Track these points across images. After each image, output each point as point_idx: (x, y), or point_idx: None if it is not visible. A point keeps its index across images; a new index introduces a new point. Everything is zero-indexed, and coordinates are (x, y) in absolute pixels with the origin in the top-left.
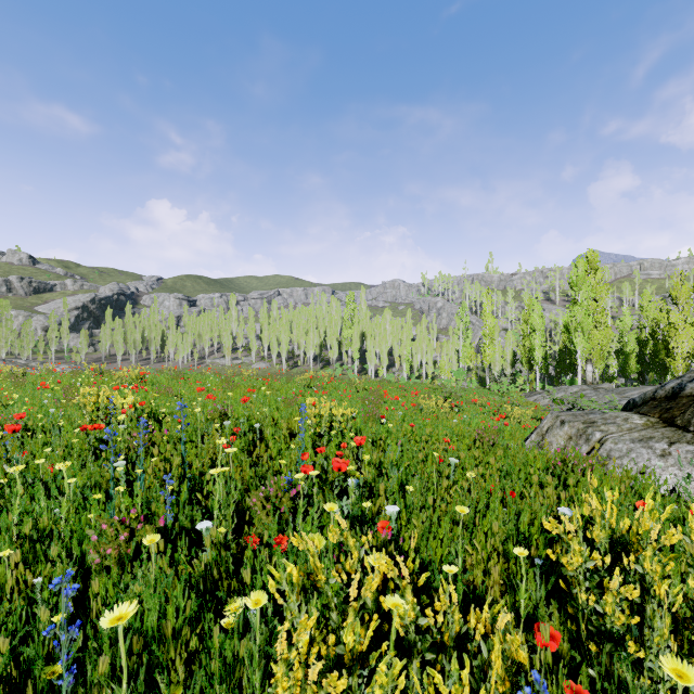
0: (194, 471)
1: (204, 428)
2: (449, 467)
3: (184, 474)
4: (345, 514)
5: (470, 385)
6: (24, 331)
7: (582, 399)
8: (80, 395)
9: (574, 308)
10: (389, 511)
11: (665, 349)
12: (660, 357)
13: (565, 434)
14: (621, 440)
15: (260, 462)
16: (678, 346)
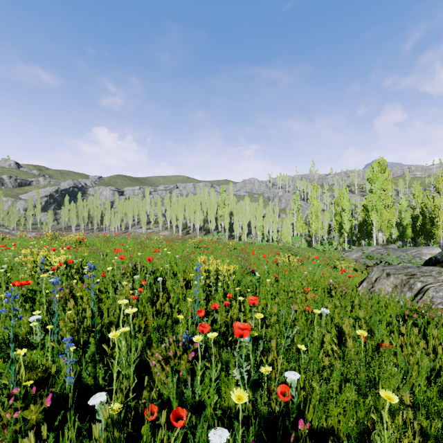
0: (105, 321)
1: (117, 282)
2: (319, 316)
3: (94, 327)
4: (244, 380)
5: (301, 246)
6: (11, 210)
7: (387, 256)
8: (22, 255)
9: (371, 195)
10: (290, 377)
11: (430, 222)
12: (427, 227)
13: (391, 283)
14: (441, 289)
15: (161, 313)
16: (440, 220)
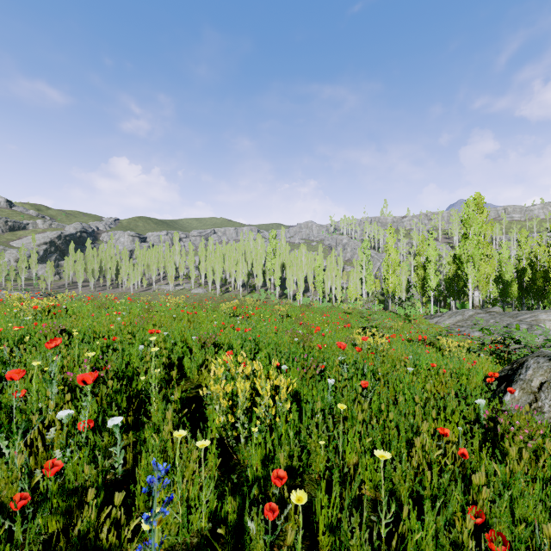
0: None
1: None
2: None
3: None
4: None
5: (374, 308)
6: None
7: (514, 330)
8: None
9: (466, 242)
10: None
11: (542, 278)
12: (539, 284)
13: None
14: None
15: None
16: None
